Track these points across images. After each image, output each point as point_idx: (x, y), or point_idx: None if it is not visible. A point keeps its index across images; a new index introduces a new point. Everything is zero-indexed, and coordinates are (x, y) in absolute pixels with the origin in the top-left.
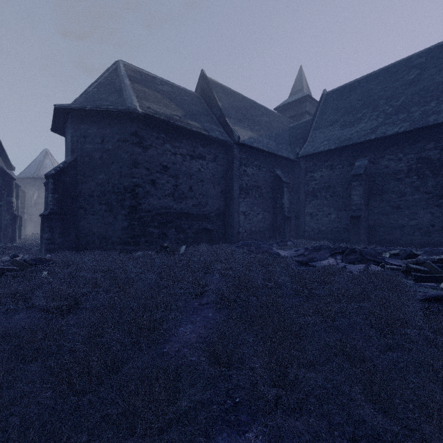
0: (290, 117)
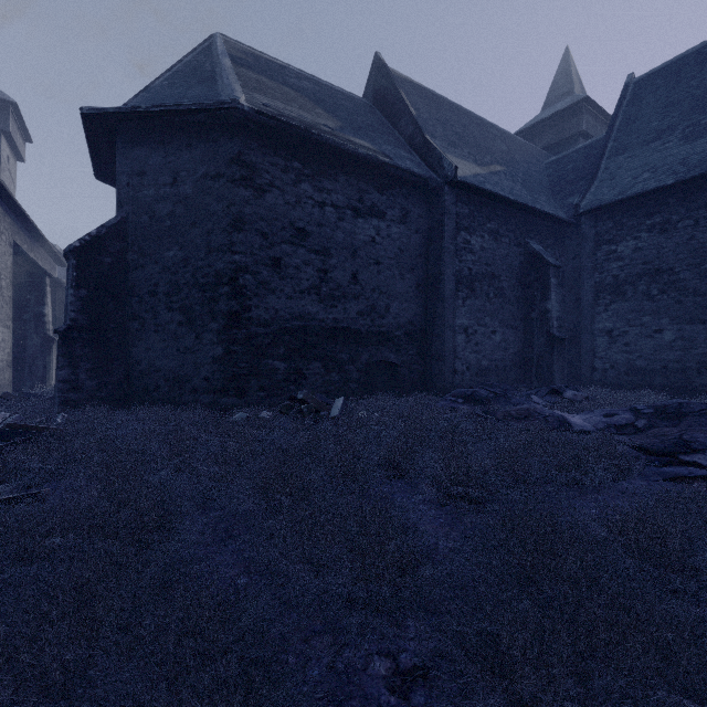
0: (545, 147)
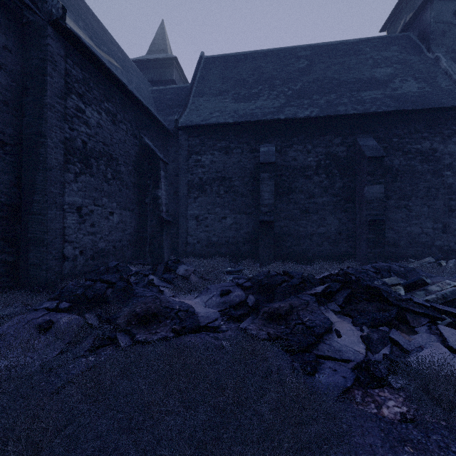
0: (150, 81)
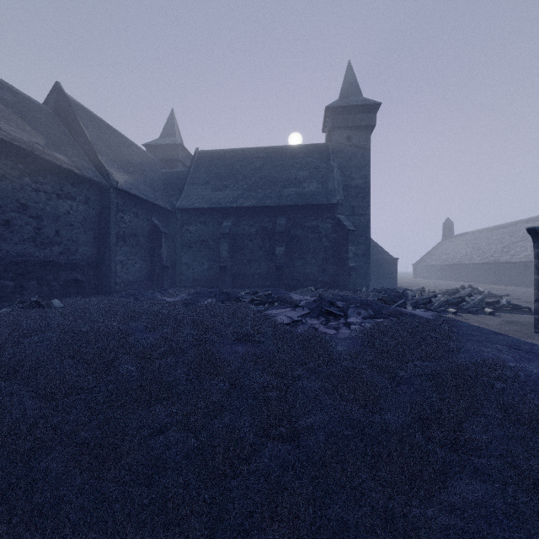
0: (162, 160)
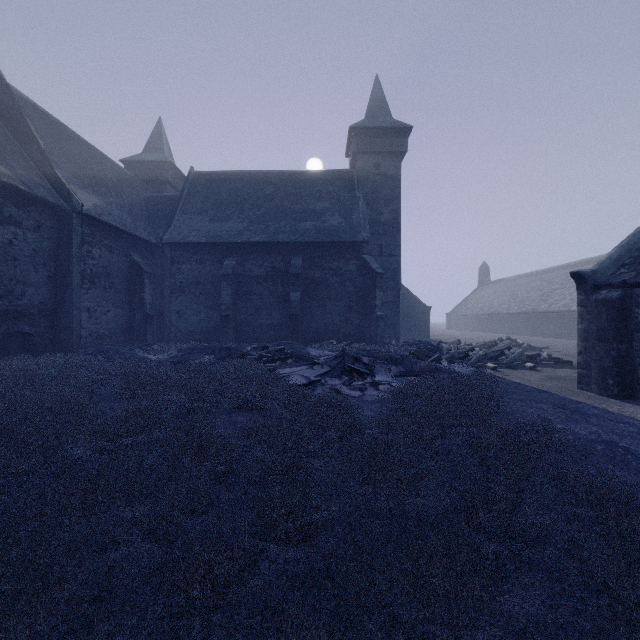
0: (146, 180)
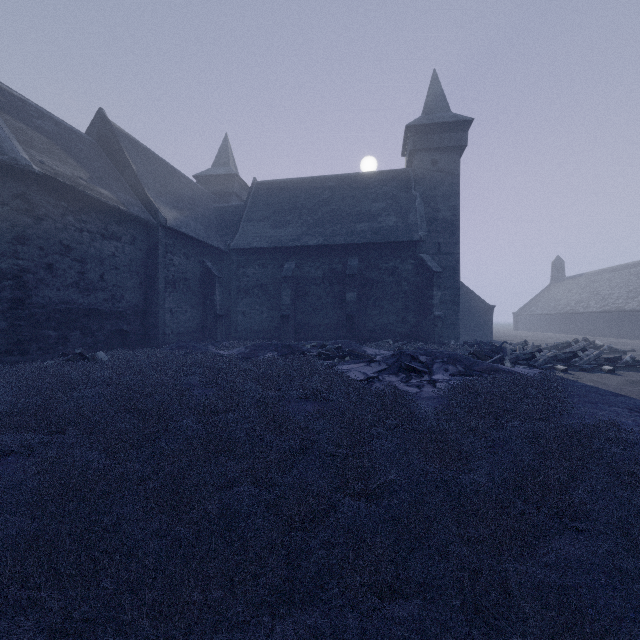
0: (214, 193)
